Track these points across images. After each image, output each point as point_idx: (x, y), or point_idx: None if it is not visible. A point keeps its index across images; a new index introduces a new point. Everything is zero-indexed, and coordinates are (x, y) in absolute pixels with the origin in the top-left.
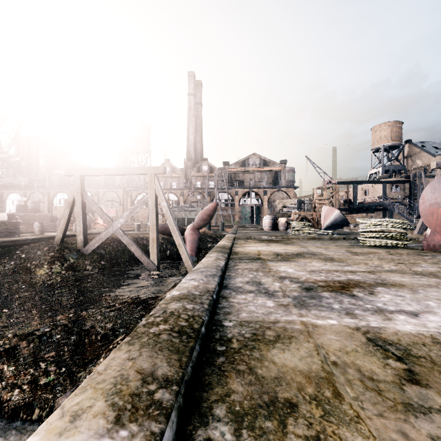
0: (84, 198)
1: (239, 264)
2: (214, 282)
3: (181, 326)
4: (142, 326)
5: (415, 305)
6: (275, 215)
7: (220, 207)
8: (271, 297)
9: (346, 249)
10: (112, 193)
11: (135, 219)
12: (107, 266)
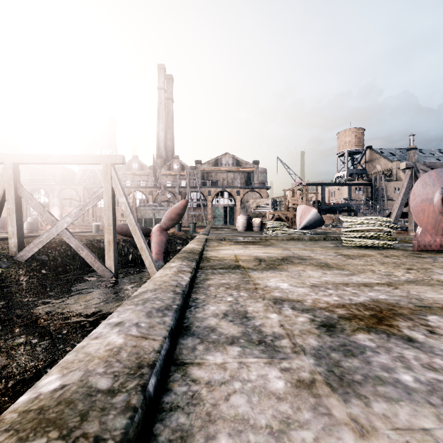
0: (18, 191)
1: (211, 277)
2: (162, 330)
3: None
4: None
5: None
6: (249, 215)
7: (192, 207)
8: (272, 355)
9: (334, 251)
10: (71, 190)
11: (98, 219)
12: (50, 275)
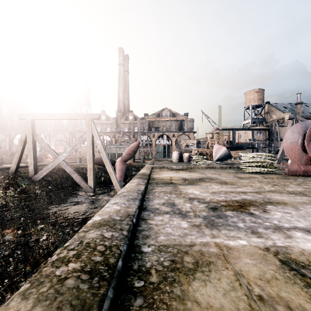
0: (34, 137)
1: (156, 188)
2: (135, 206)
3: (94, 263)
4: (50, 264)
5: (303, 221)
6: (181, 151)
7: (142, 146)
8: (184, 217)
9: (233, 175)
10: (61, 134)
11: (78, 154)
12: (54, 190)
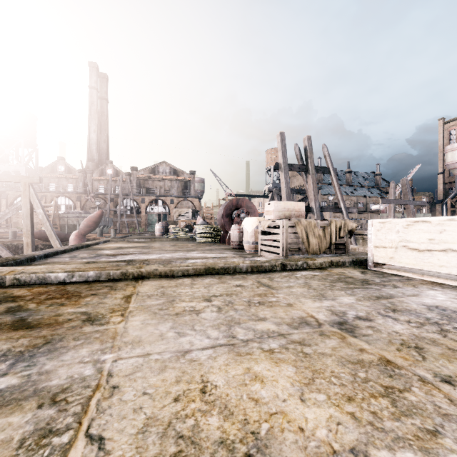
0: None
1: (79, 251)
2: (42, 253)
3: (8, 259)
4: None
5: (133, 256)
6: (167, 222)
7: (125, 214)
8: (72, 258)
9: (175, 244)
10: None
11: (13, 226)
12: None
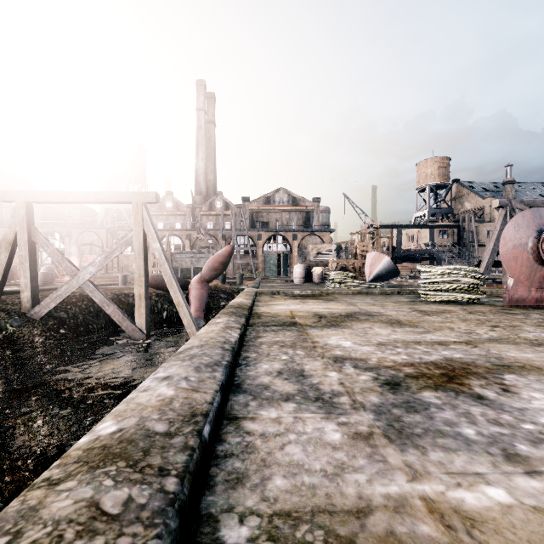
0: (32, 235)
1: (263, 335)
2: (212, 384)
3: None
4: None
5: None
6: (308, 263)
7: (239, 255)
8: (330, 411)
9: (409, 307)
10: (91, 234)
11: (124, 269)
12: (70, 336)
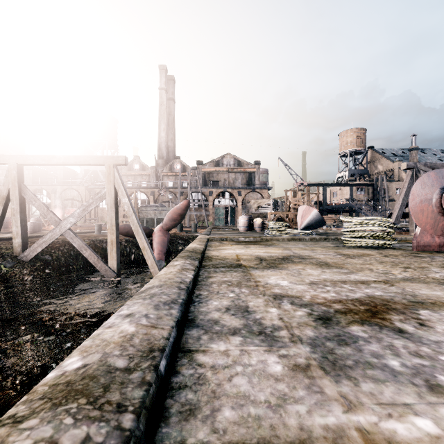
0: (23, 192)
1: (214, 275)
2: (169, 321)
3: None
4: None
5: None
6: (250, 215)
7: (194, 208)
8: (271, 344)
9: (334, 251)
10: (72, 191)
11: (99, 220)
12: (54, 275)
